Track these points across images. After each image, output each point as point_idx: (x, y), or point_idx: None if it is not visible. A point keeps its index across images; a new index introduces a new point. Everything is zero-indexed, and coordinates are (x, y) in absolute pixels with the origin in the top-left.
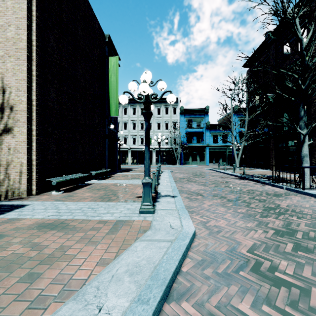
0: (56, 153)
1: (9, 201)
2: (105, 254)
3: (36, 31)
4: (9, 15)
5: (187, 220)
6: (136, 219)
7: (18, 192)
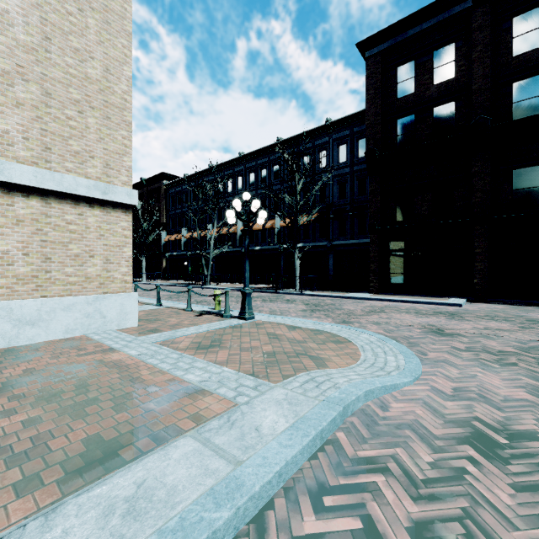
0: None
1: None
2: None
3: None
4: None
5: None
6: None
7: None
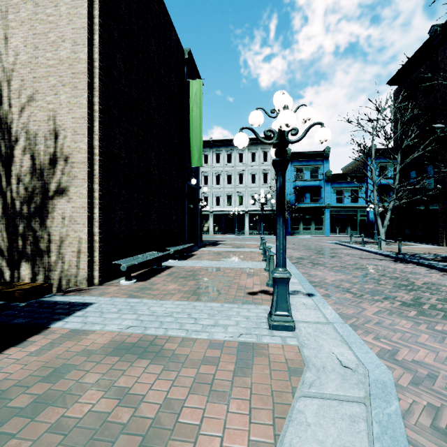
0: (123, 222)
1: (65, 296)
2: (251, 427)
3: (99, 47)
4: (63, 26)
5: (365, 350)
6: (270, 342)
7: (75, 280)
